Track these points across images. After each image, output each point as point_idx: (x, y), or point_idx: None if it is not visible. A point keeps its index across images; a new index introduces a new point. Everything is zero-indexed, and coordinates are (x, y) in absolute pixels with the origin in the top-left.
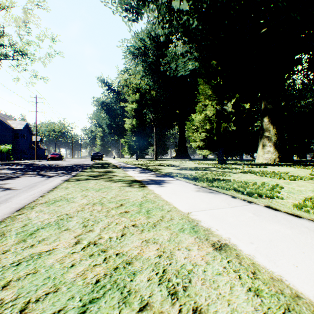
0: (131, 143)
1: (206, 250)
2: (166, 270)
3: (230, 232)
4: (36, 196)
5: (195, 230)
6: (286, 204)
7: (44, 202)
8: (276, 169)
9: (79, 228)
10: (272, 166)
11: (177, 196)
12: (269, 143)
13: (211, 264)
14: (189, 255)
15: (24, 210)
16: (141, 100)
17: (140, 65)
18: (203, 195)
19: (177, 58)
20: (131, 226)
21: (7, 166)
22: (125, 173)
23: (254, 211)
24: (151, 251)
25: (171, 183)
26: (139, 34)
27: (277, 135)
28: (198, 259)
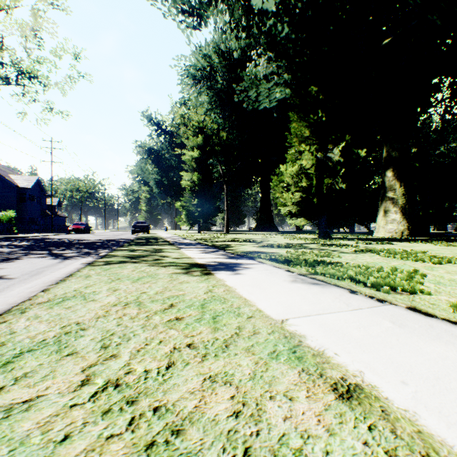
0: (191, 208)
1: (323, 400)
2: (250, 450)
3: (360, 359)
4: (35, 289)
5: (297, 356)
6: (438, 304)
7: (46, 301)
8: (407, 246)
9: (93, 352)
10: (399, 241)
11: (262, 290)
12: (393, 207)
13: (337, 435)
14: (292, 411)
15: (9, 316)
16: (206, 146)
17: (204, 93)
18: (303, 288)
19: (258, 83)
20: (185, 348)
21: (6, 241)
22: (181, 252)
23: (392, 318)
24: (220, 402)
25: (251, 269)
26: (203, 48)
27: (406, 196)
28: (312, 422)
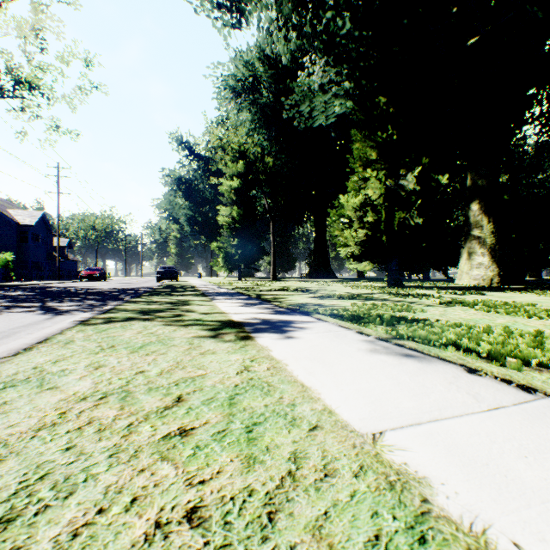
0: (230, 250)
1: None
2: None
3: None
4: None
5: None
6: None
7: None
8: (504, 296)
9: None
10: (490, 290)
11: (328, 367)
12: (480, 248)
13: None
14: None
15: None
16: (247, 174)
17: (246, 109)
18: (391, 362)
19: (312, 96)
20: (179, 524)
21: None
22: (213, 305)
23: None
24: None
25: (308, 330)
26: (244, 54)
27: (496, 235)
28: None
